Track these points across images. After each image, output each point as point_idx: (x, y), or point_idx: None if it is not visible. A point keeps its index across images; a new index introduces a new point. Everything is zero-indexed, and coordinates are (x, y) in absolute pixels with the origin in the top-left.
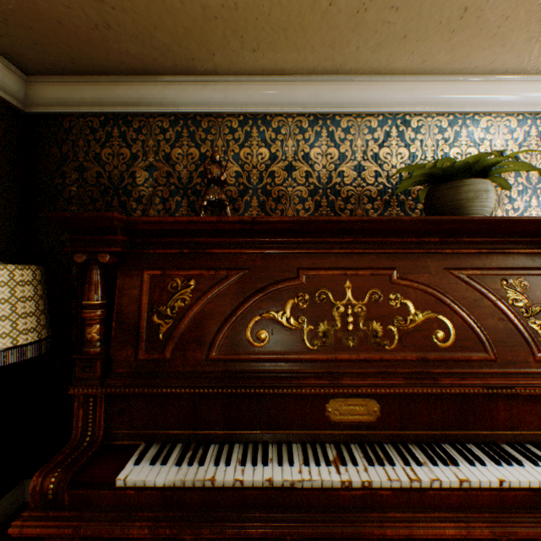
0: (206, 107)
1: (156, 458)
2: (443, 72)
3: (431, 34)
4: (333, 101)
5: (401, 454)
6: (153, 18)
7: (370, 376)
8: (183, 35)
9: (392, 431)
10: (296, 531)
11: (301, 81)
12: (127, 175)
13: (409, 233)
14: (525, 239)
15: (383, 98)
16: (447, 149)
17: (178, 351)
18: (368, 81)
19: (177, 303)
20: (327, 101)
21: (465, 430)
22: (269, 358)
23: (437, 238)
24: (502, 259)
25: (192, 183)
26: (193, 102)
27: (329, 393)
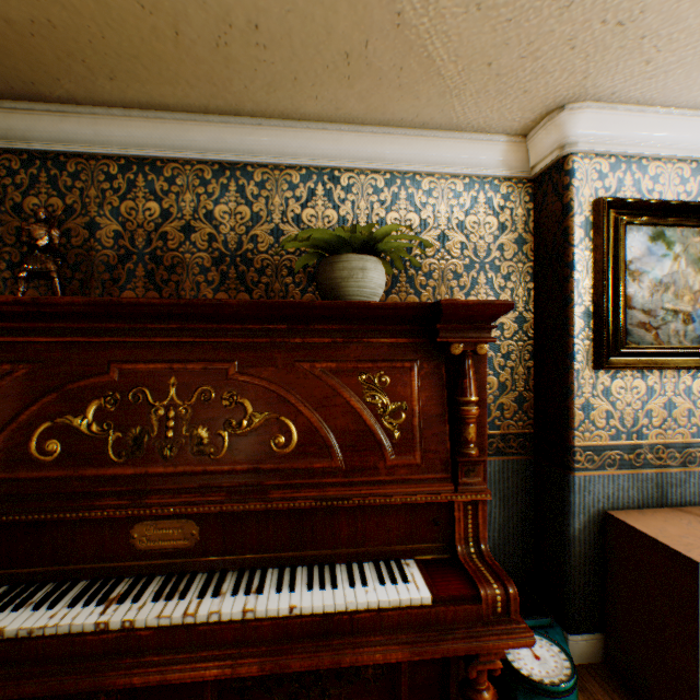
0: (71, 145)
1: None
2: (368, 122)
3: (325, 78)
4: (241, 147)
5: (203, 584)
6: None
7: (189, 492)
8: (0, 52)
9: (216, 557)
10: (17, 690)
11: (195, 121)
12: None
13: (251, 319)
14: (387, 327)
15: (304, 148)
16: (384, 213)
17: None
18: (281, 127)
19: None
20: (234, 148)
21: (303, 550)
22: (59, 475)
23: (285, 325)
24: (364, 349)
25: None
26: (52, 138)
27: (135, 515)
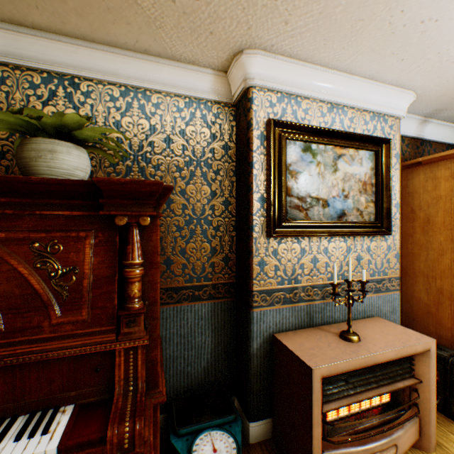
0: None
1: None
2: (99, 41)
3: None
4: None
5: None
6: None
7: None
8: None
9: None
10: None
11: None
12: None
13: None
14: (62, 201)
15: (42, 54)
16: (120, 117)
17: None
18: (16, 31)
19: None
20: None
21: None
22: None
23: None
24: (39, 220)
25: None
26: None
27: None
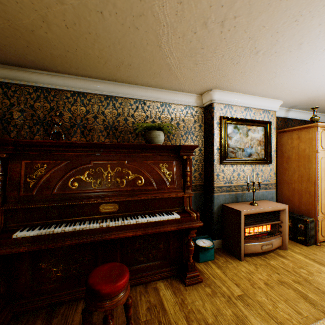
0: (54, 86)
1: (30, 229)
2: (156, 87)
3: (146, 77)
4: (115, 91)
5: (122, 218)
6: (26, 51)
7: (115, 196)
8: (41, 59)
9: (123, 213)
10: (83, 241)
11: (100, 82)
12: (8, 113)
13: (131, 148)
14: (167, 151)
15: (135, 93)
16: (160, 115)
17: (39, 191)
18: (129, 86)
19: (39, 173)
20: (112, 91)
21: (146, 211)
22: (78, 192)
23: (140, 150)
24: (160, 157)
25: (46, 120)
26: (47, 83)
27: (101, 203)
